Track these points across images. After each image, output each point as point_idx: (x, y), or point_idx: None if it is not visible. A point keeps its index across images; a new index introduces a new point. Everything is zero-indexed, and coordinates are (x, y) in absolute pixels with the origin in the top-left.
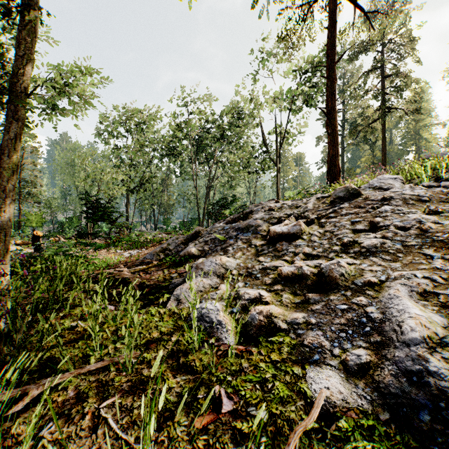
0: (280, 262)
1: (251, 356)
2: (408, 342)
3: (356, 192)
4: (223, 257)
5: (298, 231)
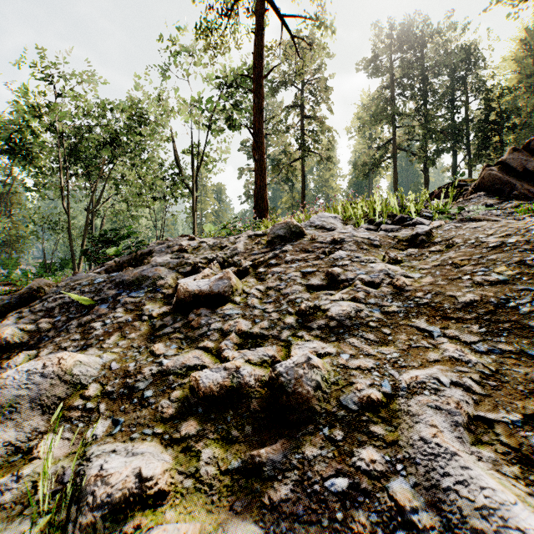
0: (195, 353)
1: None
2: None
3: (298, 230)
4: (67, 354)
5: (227, 289)
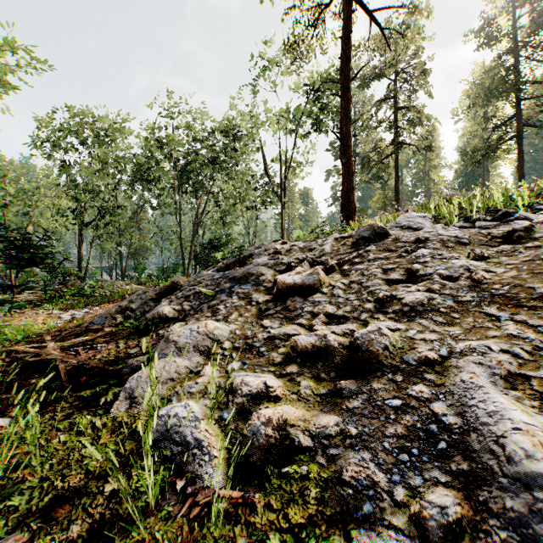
0: (293, 327)
1: (253, 516)
2: (524, 479)
3: (383, 232)
4: (210, 321)
5: (316, 282)
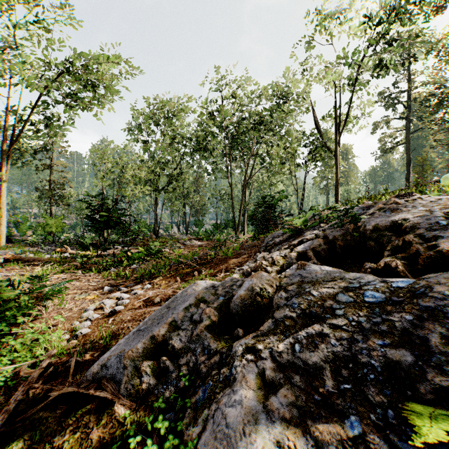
0: None
1: None
2: None
3: None
4: None
5: None
